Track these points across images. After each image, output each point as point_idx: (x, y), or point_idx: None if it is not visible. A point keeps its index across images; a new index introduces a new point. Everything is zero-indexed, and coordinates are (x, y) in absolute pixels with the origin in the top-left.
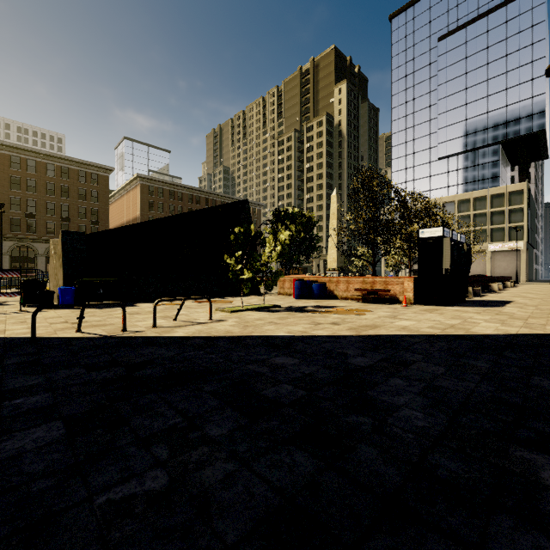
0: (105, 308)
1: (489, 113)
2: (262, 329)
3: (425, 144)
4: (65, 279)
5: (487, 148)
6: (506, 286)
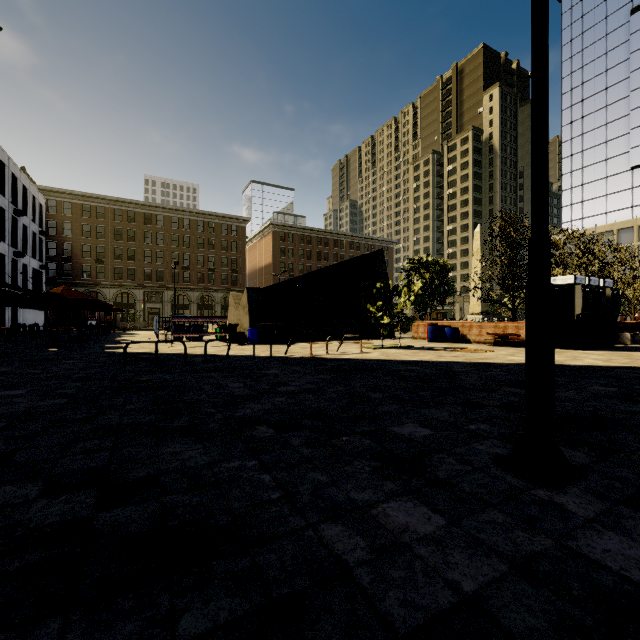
0: (278, 344)
1: None
2: (400, 357)
3: (611, 151)
4: (250, 323)
5: None
6: None
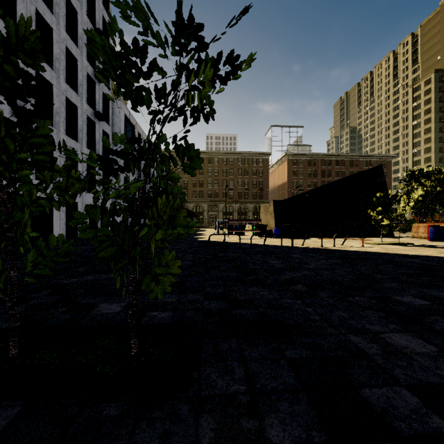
0: (295, 239)
1: None
2: (399, 252)
3: None
4: (275, 224)
5: None
6: None
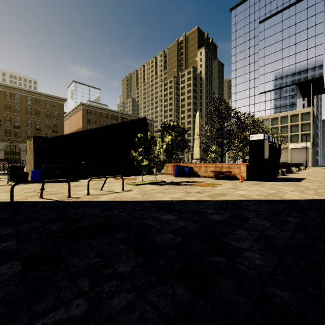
0: (59, 182)
1: (289, 66)
2: (154, 196)
3: (252, 85)
4: (35, 165)
5: (288, 87)
6: (300, 169)
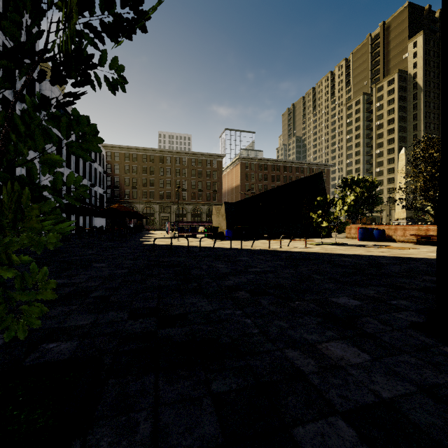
0: (246, 241)
1: None
2: (336, 251)
3: None
4: (227, 226)
5: None
6: None
